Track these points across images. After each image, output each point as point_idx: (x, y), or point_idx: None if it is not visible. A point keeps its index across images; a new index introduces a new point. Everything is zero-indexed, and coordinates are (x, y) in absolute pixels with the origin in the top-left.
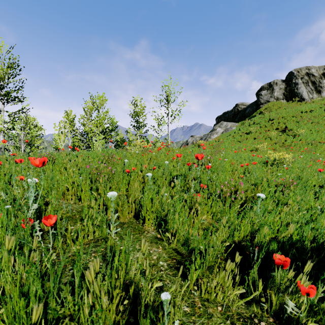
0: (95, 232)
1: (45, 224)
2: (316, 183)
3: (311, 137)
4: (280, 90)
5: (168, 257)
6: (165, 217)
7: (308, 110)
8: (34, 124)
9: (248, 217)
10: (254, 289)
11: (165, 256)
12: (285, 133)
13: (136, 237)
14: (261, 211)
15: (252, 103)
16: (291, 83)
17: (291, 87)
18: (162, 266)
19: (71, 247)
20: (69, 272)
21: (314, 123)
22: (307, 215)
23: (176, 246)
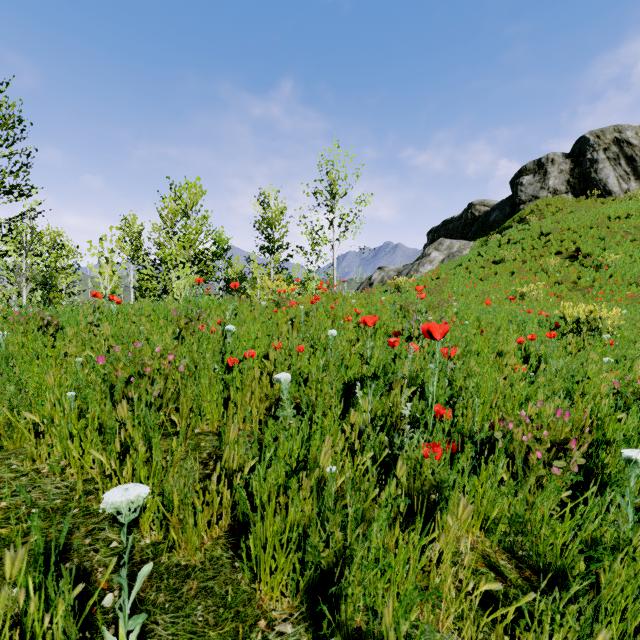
0: None
1: None
2: None
3: (634, 270)
4: (561, 175)
5: None
6: (335, 567)
7: (623, 214)
8: (58, 244)
9: (624, 550)
10: None
11: None
12: (576, 261)
13: None
14: None
15: (502, 202)
16: (583, 160)
17: (583, 167)
18: None
19: None
20: None
21: (638, 241)
22: None
23: None
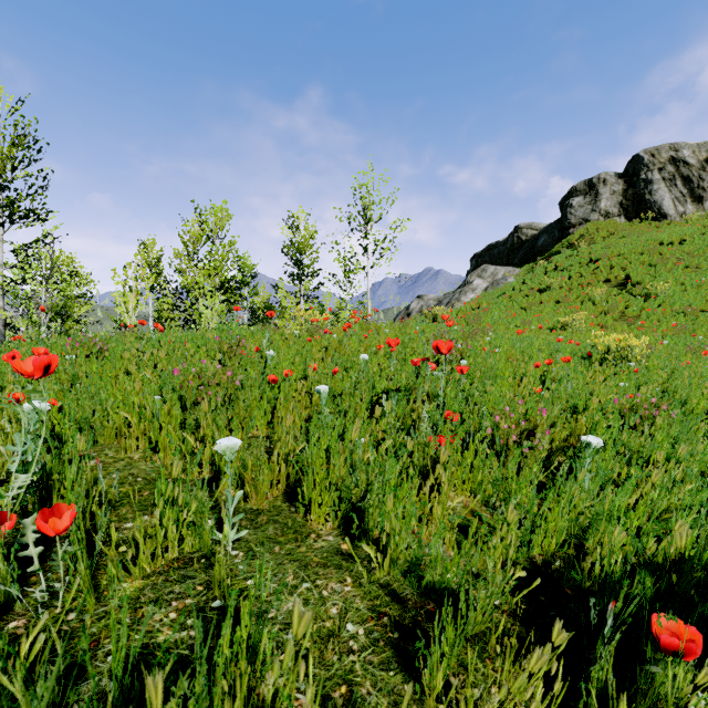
0: (184, 540)
1: (44, 532)
2: (707, 404)
3: (684, 299)
4: (613, 196)
5: (368, 610)
6: (361, 499)
7: (676, 239)
8: (72, 271)
9: (565, 497)
10: (599, 707)
11: (361, 607)
12: (625, 290)
13: (287, 552)
14: (596, 481)
15: (550, 225)
16: (637, 180)
17: (637, 188)
18: (352, 637)
19: (119, 582)
20: (104, 661)
21: (690, 269)
22: (707, 489)
23: (388, 576)
